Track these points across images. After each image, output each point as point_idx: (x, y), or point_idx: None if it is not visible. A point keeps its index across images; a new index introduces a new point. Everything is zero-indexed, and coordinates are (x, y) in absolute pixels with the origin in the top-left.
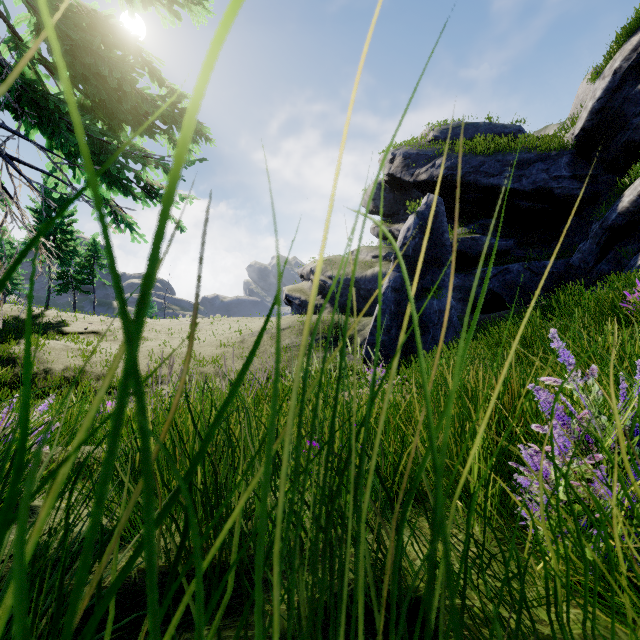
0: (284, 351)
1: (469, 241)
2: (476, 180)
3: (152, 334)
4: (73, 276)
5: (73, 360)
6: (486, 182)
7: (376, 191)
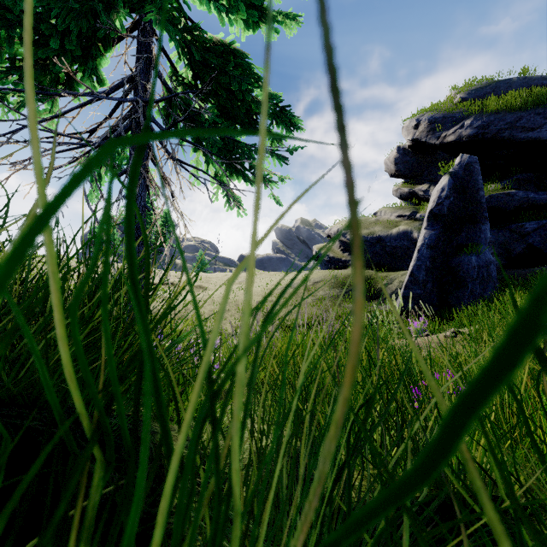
0: (320, 301)
1: (503, 197)
2: (511, 136)
3: (210, 285)
4: (152, 241)
5: (160, 304)
6: (523, 137)
7: (399, 156)
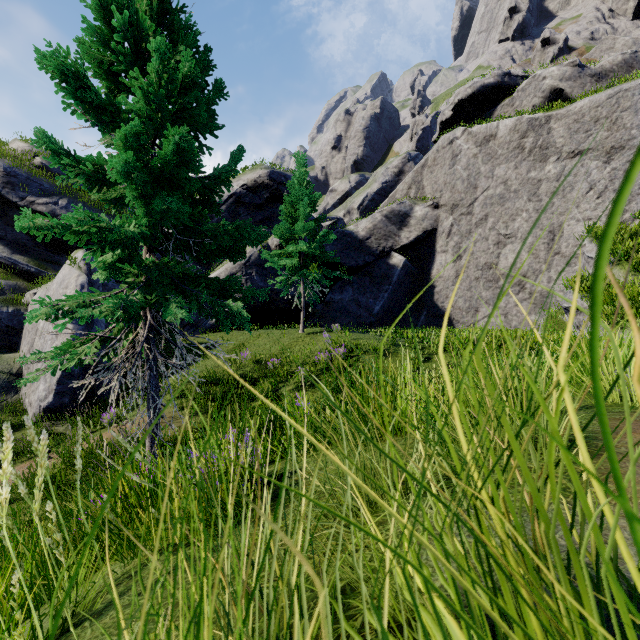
0: None
1: None
2: None
3: None
4: None
5: None
6: None
7: None
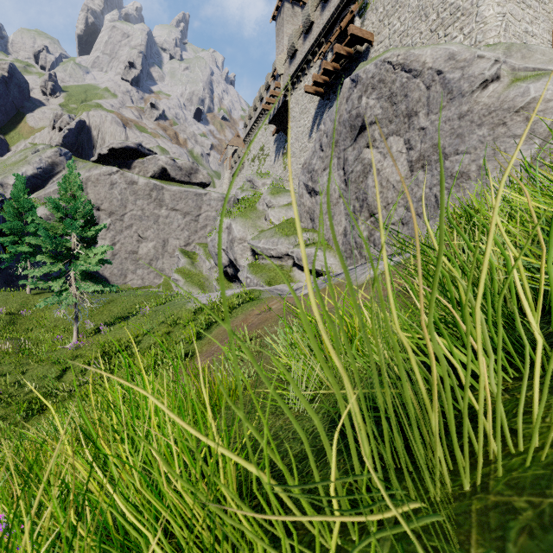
0: None
1: None
2: None
3: None
4: None
5: None
6: None
7: None
